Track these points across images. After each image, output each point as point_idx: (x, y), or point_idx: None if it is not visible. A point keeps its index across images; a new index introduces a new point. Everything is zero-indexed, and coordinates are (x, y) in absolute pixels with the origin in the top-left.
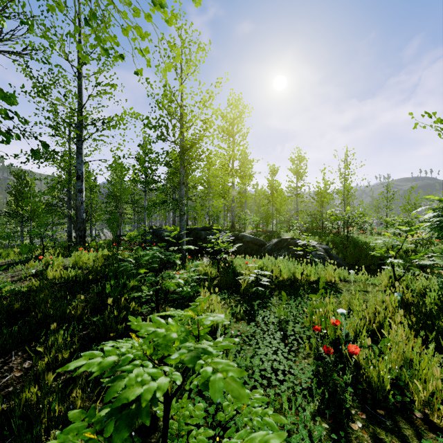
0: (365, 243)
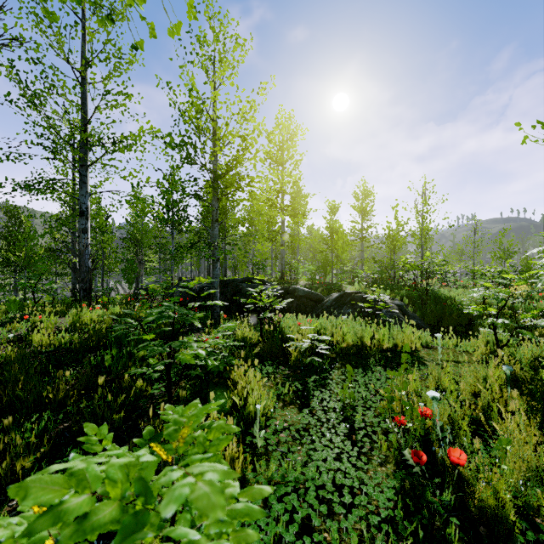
0: (449, 298)
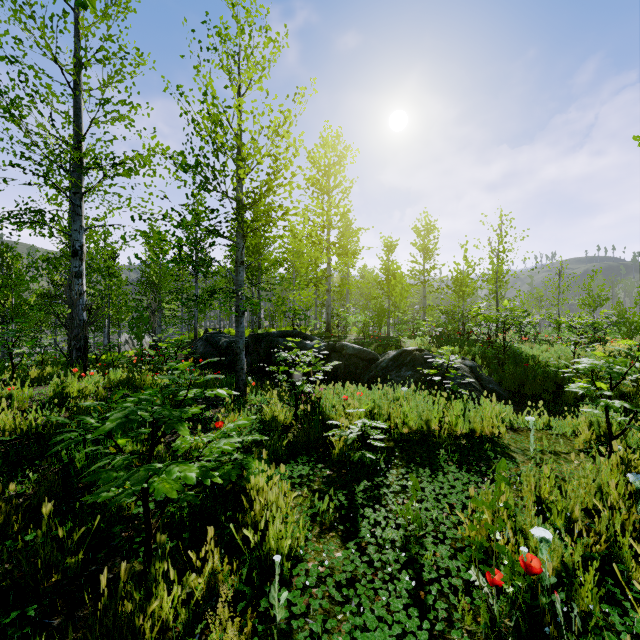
0: (531, 357)
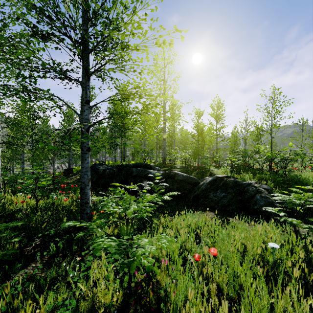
0: (308, 182)
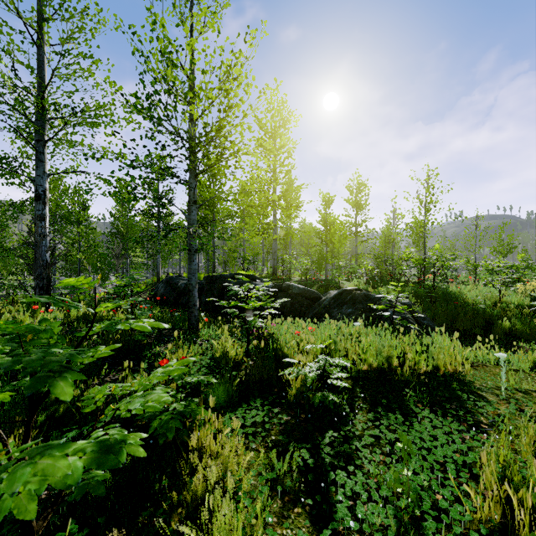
0: (459, 296)
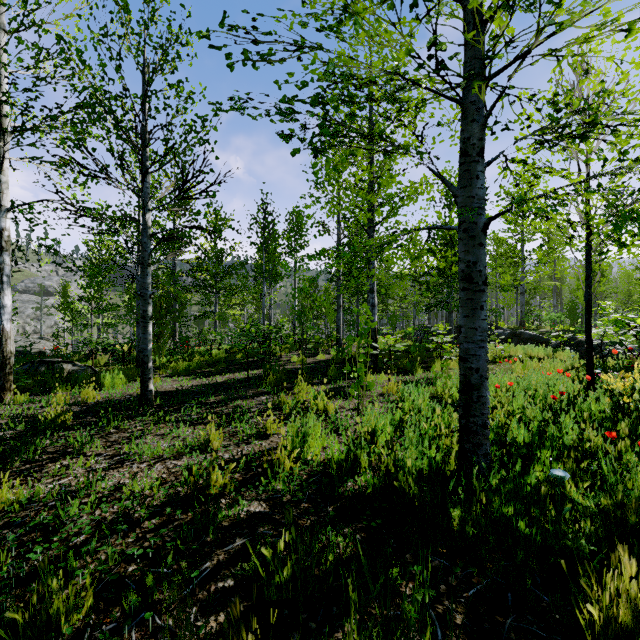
0: None
